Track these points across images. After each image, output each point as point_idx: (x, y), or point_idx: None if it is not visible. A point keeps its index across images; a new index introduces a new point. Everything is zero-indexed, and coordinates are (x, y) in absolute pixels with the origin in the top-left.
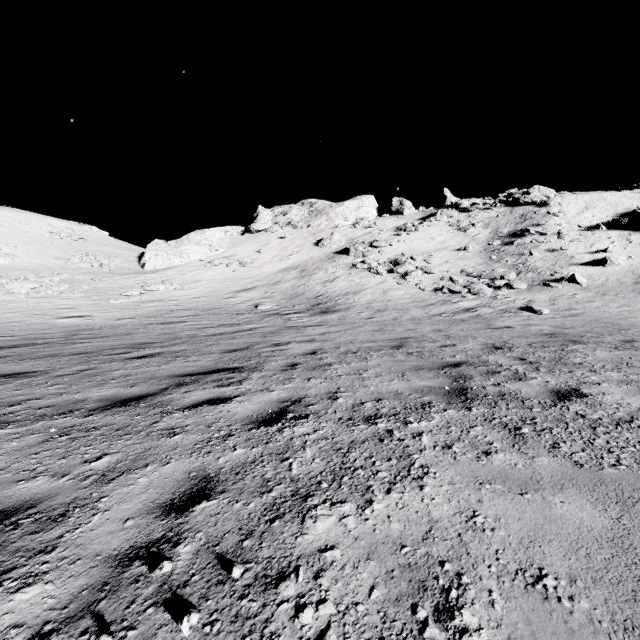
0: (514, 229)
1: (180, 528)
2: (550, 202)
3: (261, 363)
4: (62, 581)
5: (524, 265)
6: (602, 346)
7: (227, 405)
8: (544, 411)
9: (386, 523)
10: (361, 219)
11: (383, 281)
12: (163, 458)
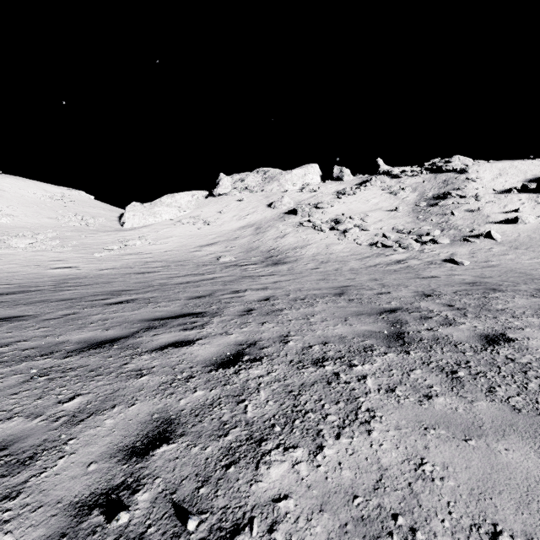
0: (438, 192)
1: (140, 473)
2: (469, 169)
3: (221, 308)
4: (21, 531)
5: (447, 223)
6: (519, 294)
7: (190, 347)
8: (476, 355)
9: (337, 470)
10: (307, 184)
11: (326, 237)
12: (129, 399)
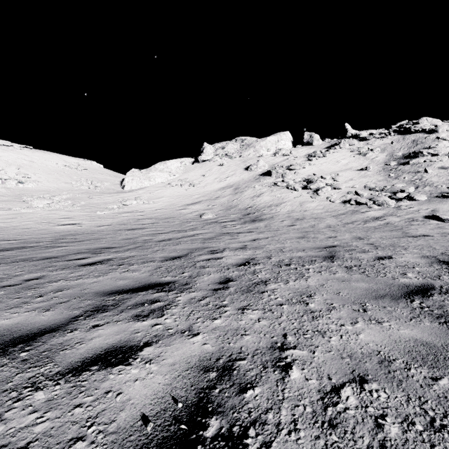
0: (407, 152)
1: None
2: (438, 129)
3: (193, 277)
4: None
5: (421, 180)
6: None
7: (124, 370)
8: None
9: None
10: (280, 149)
11: (299, 195)
12: None
